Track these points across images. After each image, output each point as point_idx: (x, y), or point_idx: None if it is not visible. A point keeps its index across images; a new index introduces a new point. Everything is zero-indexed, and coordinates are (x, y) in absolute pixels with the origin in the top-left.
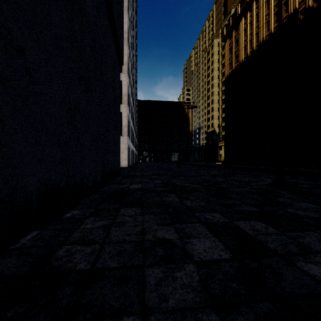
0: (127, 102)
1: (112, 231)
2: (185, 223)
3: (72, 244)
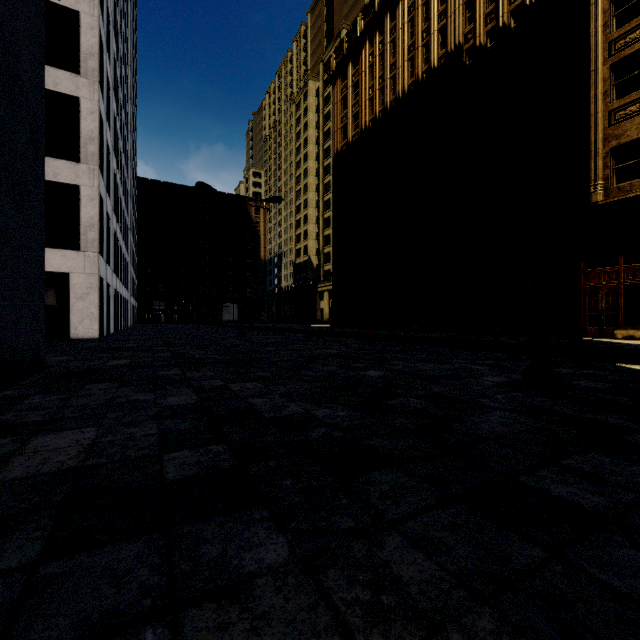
0: (96, 160)
1: None
2: None
3: None
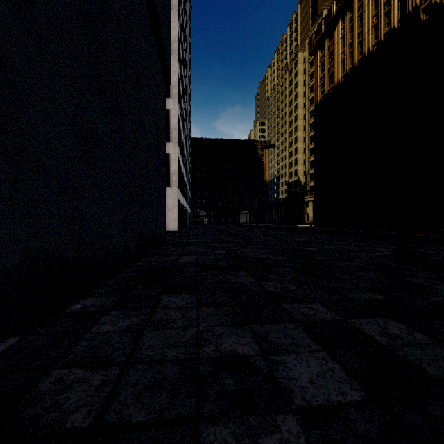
0: (176, 139)
1: (145, 338)
2: (268, 323)
3: (71, 365)
